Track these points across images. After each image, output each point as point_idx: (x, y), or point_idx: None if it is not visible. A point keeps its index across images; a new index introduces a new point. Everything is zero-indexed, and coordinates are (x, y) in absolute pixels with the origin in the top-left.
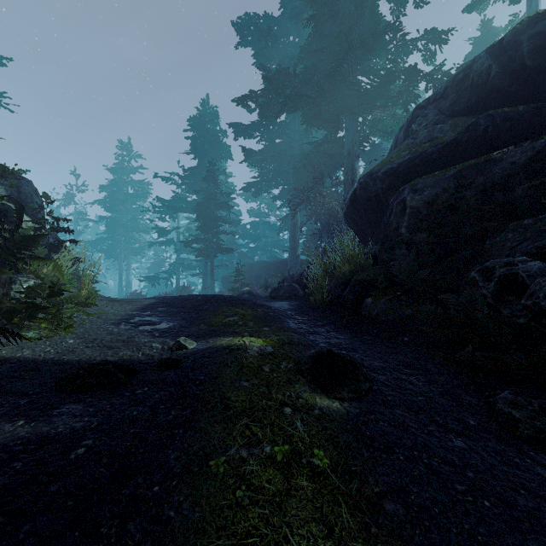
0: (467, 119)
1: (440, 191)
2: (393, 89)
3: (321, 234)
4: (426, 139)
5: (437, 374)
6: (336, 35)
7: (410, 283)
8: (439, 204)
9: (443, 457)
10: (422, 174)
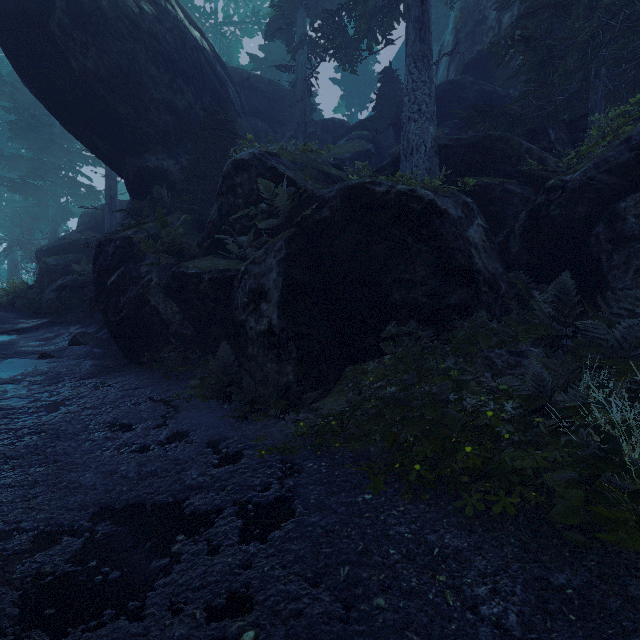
0: (87, 233)
1: (51, 265)
2: (86, 189)
3: (34, 272)
4: (69, 238)
5: (24, 315)
6: (28, 159)
7: (35, 296)
8: (50, 269)
9: (3, 319)
10: (61, 254)
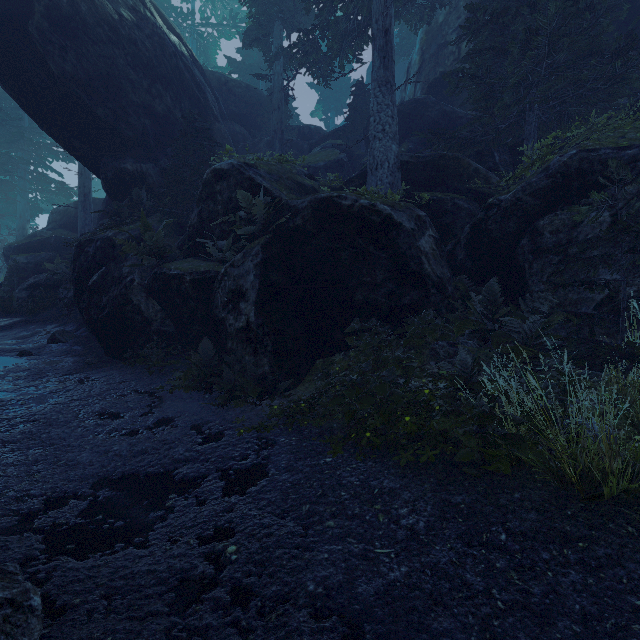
0: (59, 231)
1: (21, 263)
2: (56, 185)
3: None
4: (39, 235)
5: None
6: None
7: (4, 294)
8: (20, 267)
9: None
10: (32, 252)
